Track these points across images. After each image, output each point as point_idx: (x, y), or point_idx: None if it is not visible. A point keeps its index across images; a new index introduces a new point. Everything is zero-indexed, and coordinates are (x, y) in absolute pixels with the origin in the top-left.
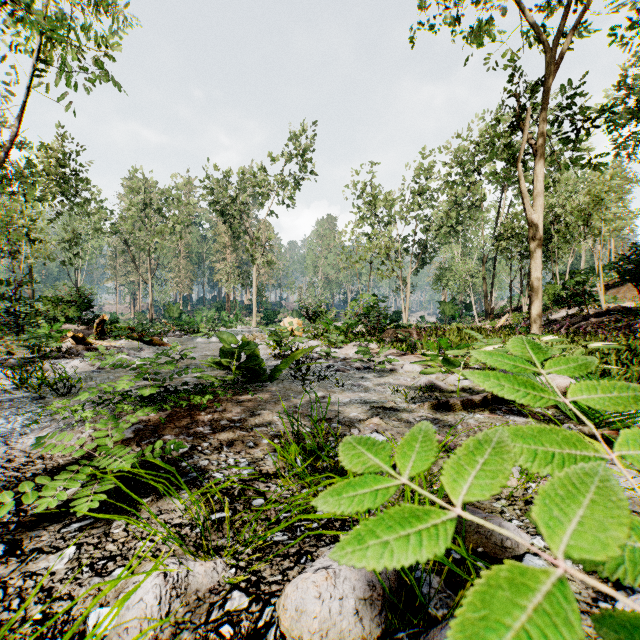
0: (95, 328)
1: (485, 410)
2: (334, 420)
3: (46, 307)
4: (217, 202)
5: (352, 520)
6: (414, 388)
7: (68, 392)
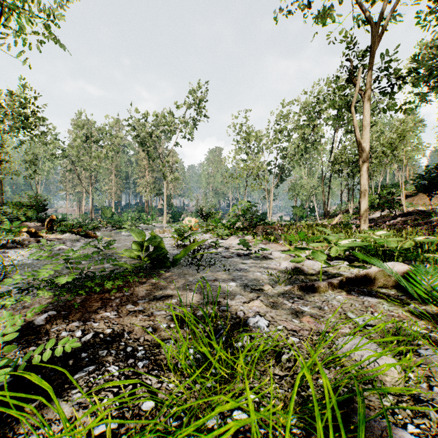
0: (46, 225)
1: (342, 291)
2: (222, 303)
3: (11, 209)
4: (138, 136)
5: (244, 429)
6: (283, 272)
7: (4, 278)
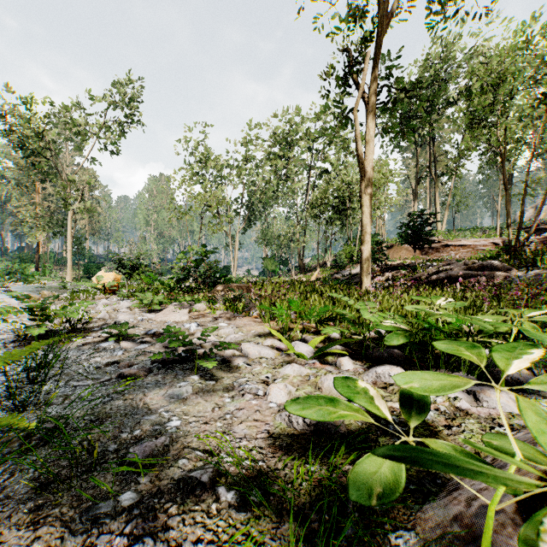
0: None
1: None
2: None
3: None
4: (13, 131)
5: None
6: (283, 438)
7: None
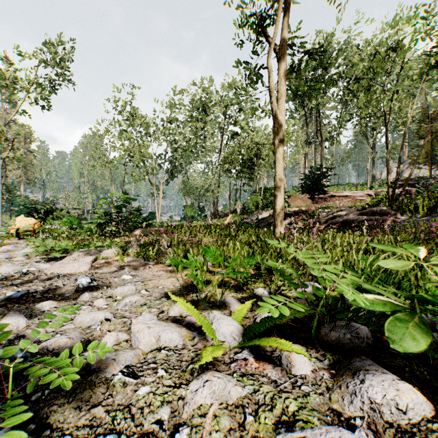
0: None
1: None
2: None
3: None
4: None
5: None
6: None
7: None
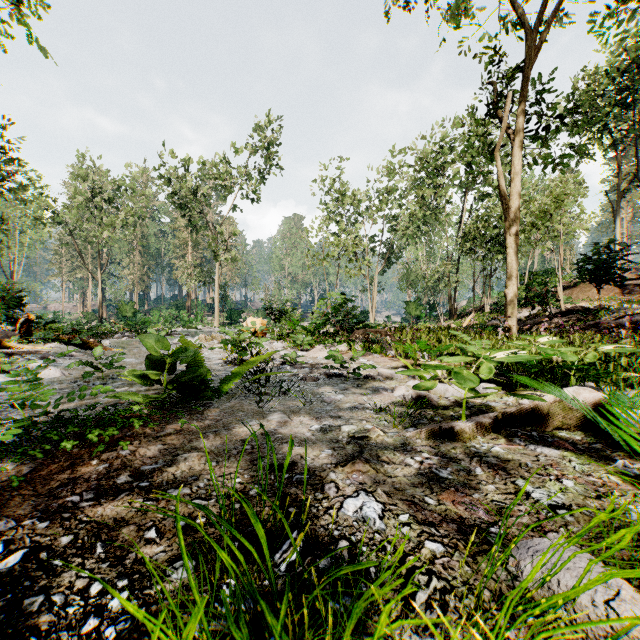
0: (19, 329)
1: (499, 437)
2: (298, 466)
3: None
4: (175, 193)
5: None
6: (399, 403)
7: None
